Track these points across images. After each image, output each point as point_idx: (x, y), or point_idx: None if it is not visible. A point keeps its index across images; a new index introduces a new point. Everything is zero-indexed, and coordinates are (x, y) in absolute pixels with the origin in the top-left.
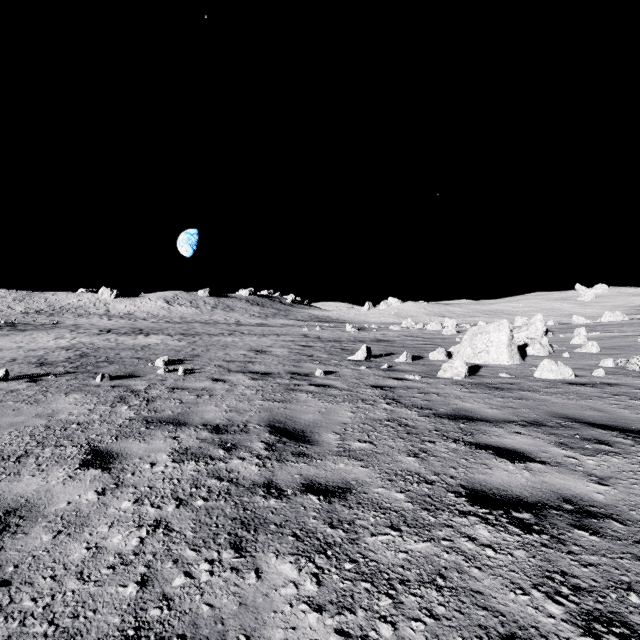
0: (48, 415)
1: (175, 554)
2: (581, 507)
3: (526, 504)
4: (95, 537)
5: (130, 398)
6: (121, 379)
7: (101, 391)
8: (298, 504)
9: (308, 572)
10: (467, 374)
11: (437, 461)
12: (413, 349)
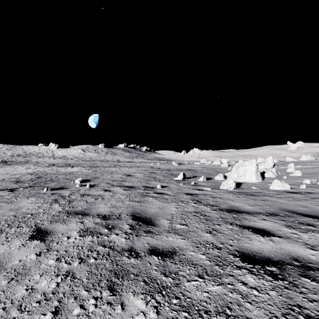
0: (16, 209)
1: (76, 293)
2: (304, 263)
3: (273, 262)
4: (31, 282)
5: (60, 200)
6: (57, 190)
7: (46, 196)
8: (146, 261)
9: (151, 305)
10: (235, 187)
11: (222, 236)
12: (206, 174)
